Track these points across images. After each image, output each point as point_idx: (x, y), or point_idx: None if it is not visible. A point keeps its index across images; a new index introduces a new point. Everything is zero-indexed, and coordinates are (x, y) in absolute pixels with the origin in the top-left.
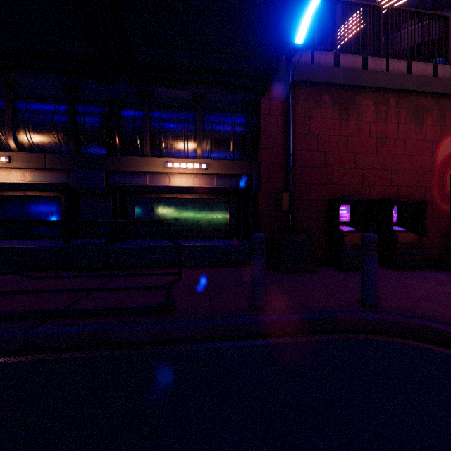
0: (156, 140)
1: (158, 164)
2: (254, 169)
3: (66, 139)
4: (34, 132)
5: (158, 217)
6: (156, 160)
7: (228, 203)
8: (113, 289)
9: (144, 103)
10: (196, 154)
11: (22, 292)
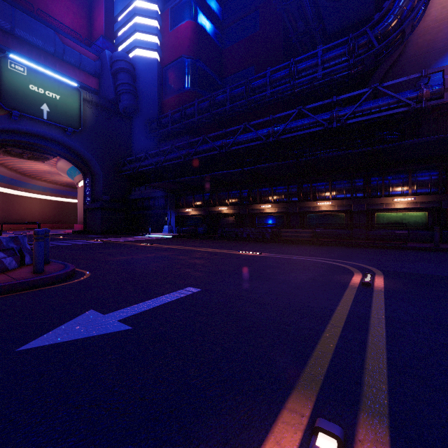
0: (387, 189)
1: (389, 200)
2: (443, 198)
3: (348, 193)
4: (337, 192)
5: (387, 220)
6: (388, 198)
7: (427, 213)
8: (389, 239)
9: (382, 176)
10: (407, 192)
11: (367, 238)
